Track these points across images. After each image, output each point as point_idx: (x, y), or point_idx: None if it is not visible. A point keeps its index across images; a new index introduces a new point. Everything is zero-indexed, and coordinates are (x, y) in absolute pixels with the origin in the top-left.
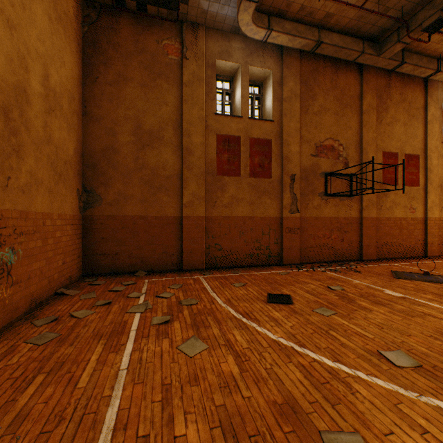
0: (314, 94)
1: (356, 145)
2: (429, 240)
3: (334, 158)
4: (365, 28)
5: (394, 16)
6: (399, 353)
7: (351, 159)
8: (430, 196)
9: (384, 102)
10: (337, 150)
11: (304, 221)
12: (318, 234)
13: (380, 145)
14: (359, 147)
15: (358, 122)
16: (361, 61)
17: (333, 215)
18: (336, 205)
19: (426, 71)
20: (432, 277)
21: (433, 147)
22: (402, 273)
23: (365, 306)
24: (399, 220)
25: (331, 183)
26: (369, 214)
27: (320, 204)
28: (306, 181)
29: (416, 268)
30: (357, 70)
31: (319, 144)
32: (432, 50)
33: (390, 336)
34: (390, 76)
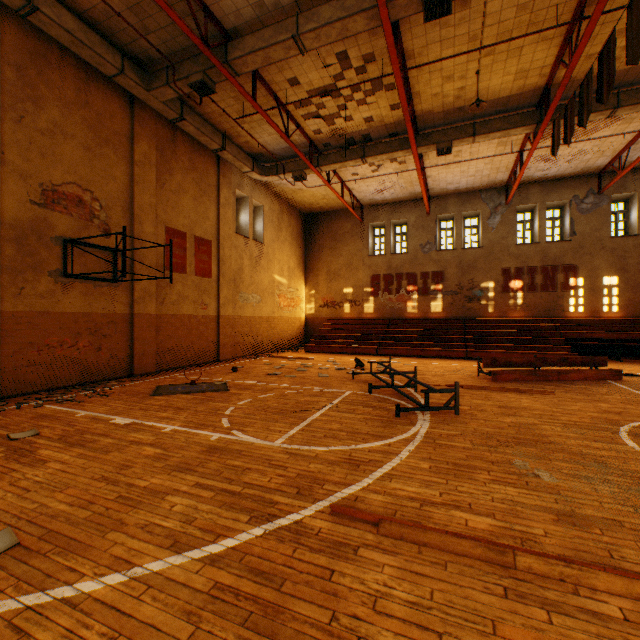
0: (40, 97)
1: (125, 207)
2: (223, 341)
3: (85, 219)
4: (123, 38)
5: (162, 48)
6: (2, 534)
7: (116, 226)
8: (223, 290)
9: (169, 161)
10: (90, 207)
11: (16, 320)
12: (50, 342)
13: (163, 217)
14: (131, 212)
15: (128, 175)
16: (125, 86)
17: (82, 310)
18: (89, 294)
19: (212, 143)
20: (197, 387)
21: (227, 235)
22: (169, 386)
23: (45, 456)
24: (188, 318)
25: (79, 258)
26: (147, 309)
27: (55, 290)
28: (19, 247)
29: (193, 378)
30: (127, 99)
31: (52, 187)
32: (217, 122)
33: (29, 502)
34: (177, 131)
